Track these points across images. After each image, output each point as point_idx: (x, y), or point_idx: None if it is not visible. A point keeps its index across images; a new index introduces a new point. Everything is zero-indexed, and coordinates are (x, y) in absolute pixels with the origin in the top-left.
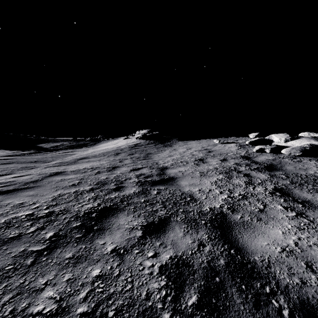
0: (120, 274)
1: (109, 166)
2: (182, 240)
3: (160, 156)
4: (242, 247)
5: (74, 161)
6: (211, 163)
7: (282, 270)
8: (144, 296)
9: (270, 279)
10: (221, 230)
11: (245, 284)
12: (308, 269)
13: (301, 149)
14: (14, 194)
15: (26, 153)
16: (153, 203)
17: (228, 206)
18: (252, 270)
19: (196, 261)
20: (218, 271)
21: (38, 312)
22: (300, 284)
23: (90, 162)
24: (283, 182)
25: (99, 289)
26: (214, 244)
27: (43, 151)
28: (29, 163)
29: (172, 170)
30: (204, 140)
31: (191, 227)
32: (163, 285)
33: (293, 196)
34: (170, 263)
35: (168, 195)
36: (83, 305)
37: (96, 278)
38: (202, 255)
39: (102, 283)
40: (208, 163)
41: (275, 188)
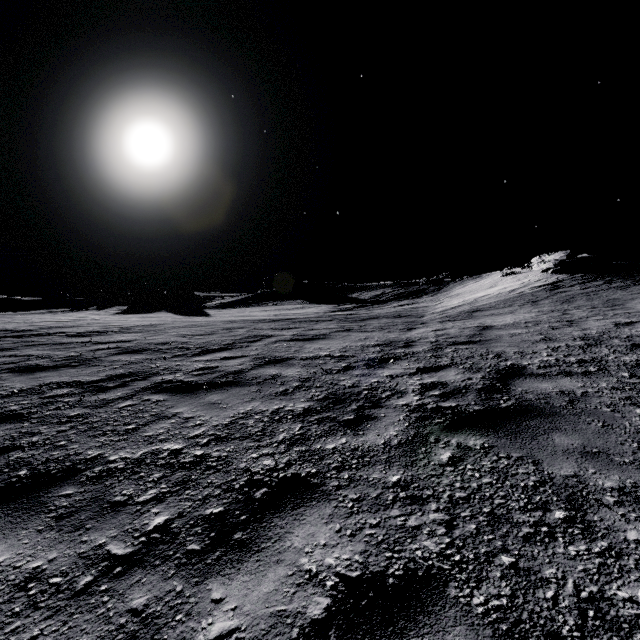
0: None
1: (555, 320)
2: None
3: None
4: None
5: (468, 315)
6: None
7: None
8: None
9: None
10: None
11: None
12: None
13: None
14: (484, 344)
15: (350, 308)
16: None
17: None
18: None
19: None
20: None
21: None
22: None
23: (497, 315)
24: None
25: None
26: None
27: (369, 304)
28: (400, 318)
29: None
30: None
31: None
32: None
33: None
34: None
35: None
36: None
37: None
38: None
39: None
40: None
41: None
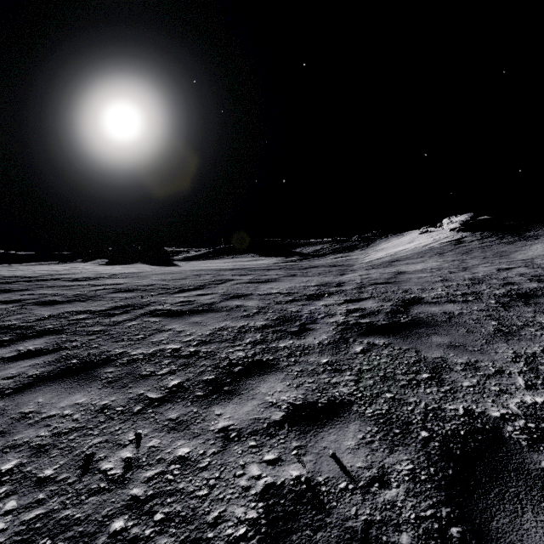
0: None
1: (454, 267)
2: None
3: (528, 254)
4: None
5: (388, 264)
6: None
7: None
8: None
9: None
10: None
11: None
12: None
13: None
14: (397, 284)
15: (295, 260)
16: None
17: None
18: None
19: None
20: None
21: None
22: None
23: (411, 264)
24: None
25: None
26: None
27: (310, 257)
28: (335, 267)
29: None
30: None
31: None
32: None
33: None
34: None
35: None
36: None
37: None
38: None
39: None
40: None
41: None
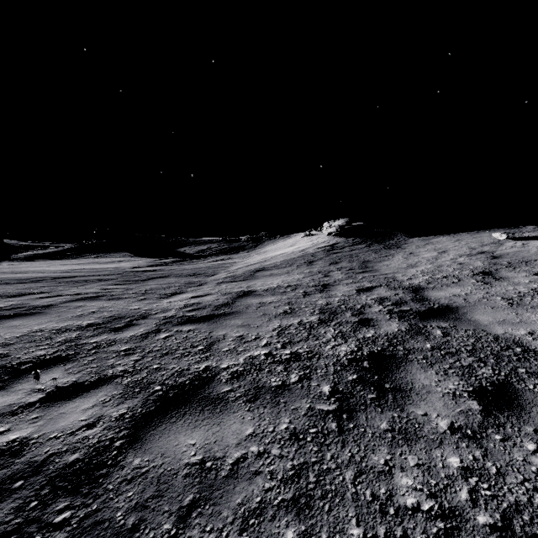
0: (502, 472)
1: (314, 283)
2: None
3: (391, 266)
4: None
5: (251, 275)
6: (518, 281)
7: None
8: None
9: None
10: None
11: None
12: None
13: None
14: (217, 322)
15: (168, 262)
16: (453, 352)
17: None
18: None
19: None
20: None
21: (414, 507)
22: None
23: (274, 276)
24: None
25: (484, 491)
26: None
27: (189, 259)
28: (189, 277)
29: (436, 293)
30: (465, 235)
31: None
32: None
33: None
34: None
35: (468, 339)
36: (480, 513)
37: (462, 471)
38: None
39: (481, 482)
40: (510, 280)
41: None
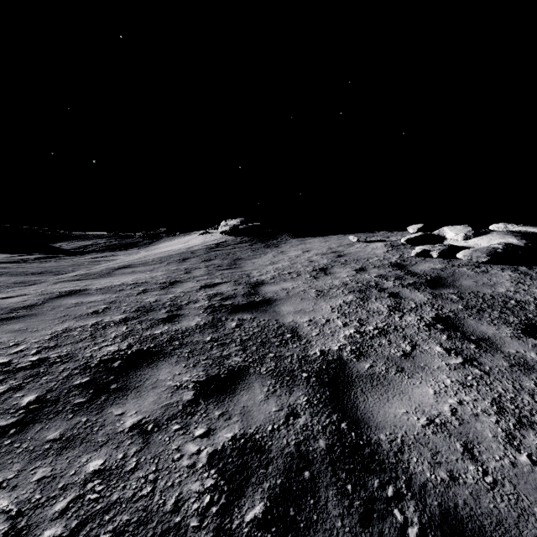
0: (138, 467)
1: (164, 281)
2: (261, 407)
3: (256, 263)
4: (361, 418)
5: (108, 272)
6: (339, 275)
7: (423, 456)
8: (171, 507)
9: (398, 474)
10: (333, 389)
11: (352, 483)
12: (465, 455)
13: (489, 252)
14: None
15: (30, 259)
16: (226, 343)
17: (353, 348)
18: (371, 457)
19: (276, 442)
20: (311, 459)
21: None
22: (447, 482)
23: (135, 273)
24: (452, 307)
25: (92, 495)
26: (315, 413)
27: (61, 255)
28: (30, 276)
29: (270, 287)
30: (334, 237)
31: (281, 384)
32: (208, 486)
33: (464, 330)
34: (230, 446)
35: (254, 329)
36: (57, 524)
37: (92, 475)
38: (290, 433)
39: (101, 484)
40: (334, 275)
41: (436, 317)
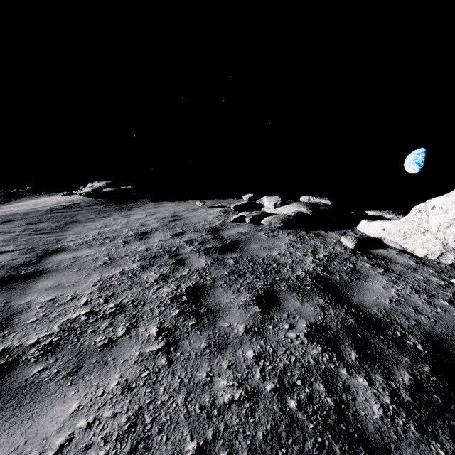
0: None
1: None
2: None
3: (87, 226)
4: None
5: None
6: (152, 240)
7: None
8: None
9: None
10: None
11: None
12: None
13: (283, 219)
14: None
15: None
16: None
17: (53, 340)
18: None
19: None
20: None
21: None
22: None
23: None
24: (218, 273)
25: None
26: None
27: None
28: None
29: (63, 255)
30: (189, 202)
31: None
32: None
33: (203, 302)
34: None
35: None
36: None
37: None
38: None
39: None
40: (148, 239)
41: (192, 286)
